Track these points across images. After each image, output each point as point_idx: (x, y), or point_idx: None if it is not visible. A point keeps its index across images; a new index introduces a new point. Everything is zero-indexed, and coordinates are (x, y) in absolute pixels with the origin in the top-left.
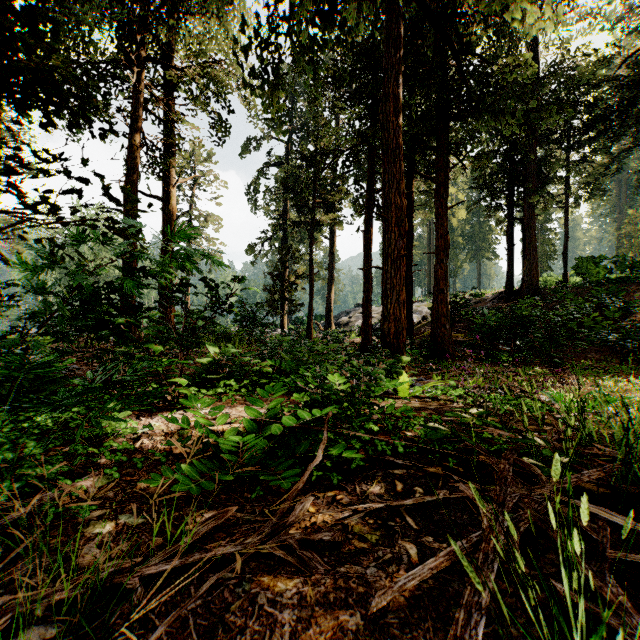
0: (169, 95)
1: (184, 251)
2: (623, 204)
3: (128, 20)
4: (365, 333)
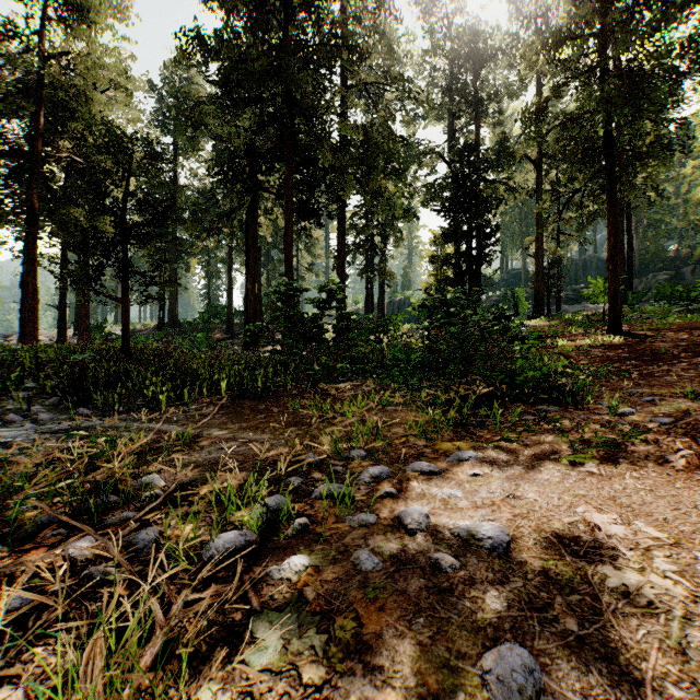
0: None
1: None
2: None
3: None
4: None
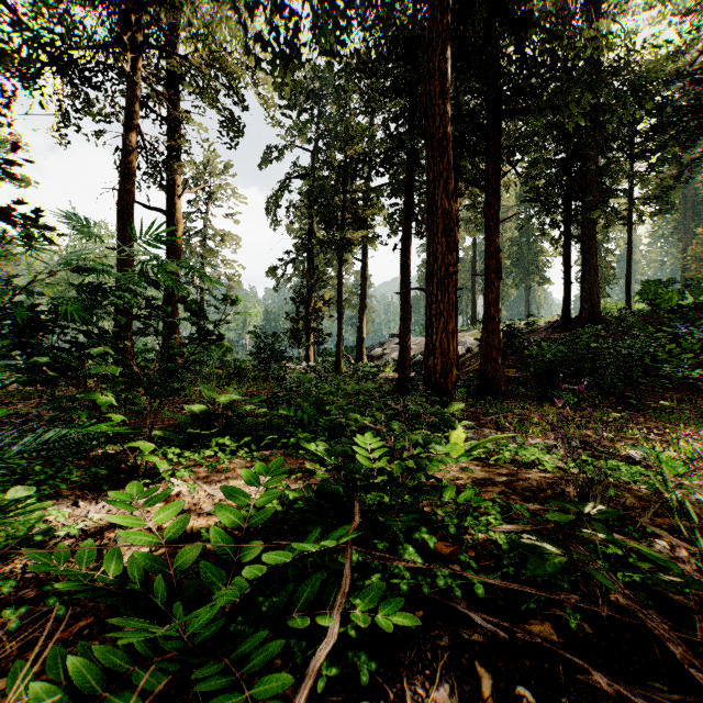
0: (172, 89)
1: (156, 261)
2: (689, 222)
3: (125, 2)
4: (402, 368)
